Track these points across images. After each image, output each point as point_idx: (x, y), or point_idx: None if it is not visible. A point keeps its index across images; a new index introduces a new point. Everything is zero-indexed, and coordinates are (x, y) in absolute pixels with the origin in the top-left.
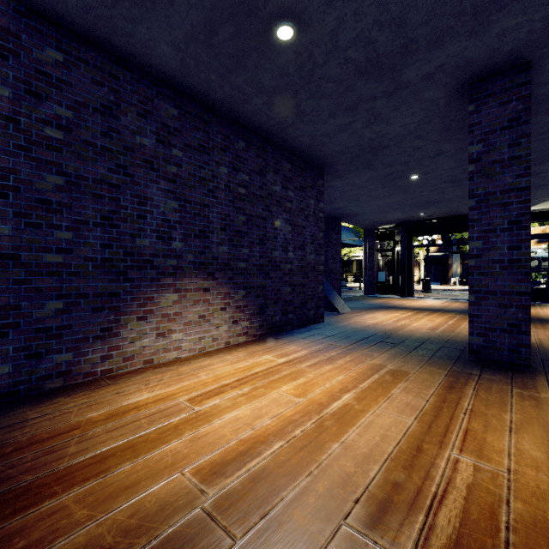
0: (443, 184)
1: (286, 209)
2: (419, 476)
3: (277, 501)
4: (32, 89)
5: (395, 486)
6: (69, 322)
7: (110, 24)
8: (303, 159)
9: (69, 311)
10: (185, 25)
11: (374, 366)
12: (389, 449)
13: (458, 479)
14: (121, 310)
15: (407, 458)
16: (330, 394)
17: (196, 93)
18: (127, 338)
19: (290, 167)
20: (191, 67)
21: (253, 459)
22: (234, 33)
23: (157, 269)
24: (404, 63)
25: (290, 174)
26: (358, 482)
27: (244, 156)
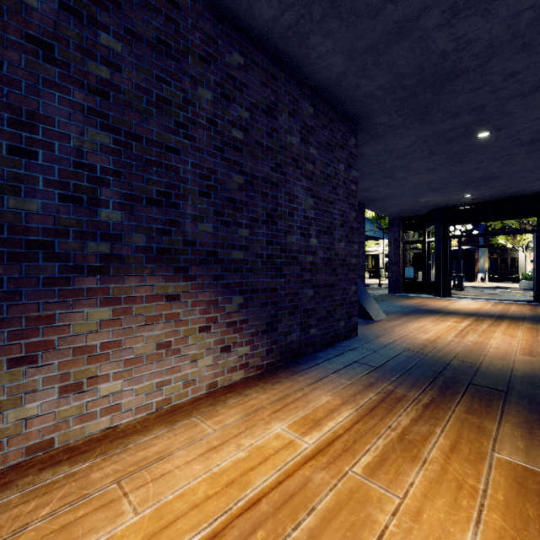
0: (516, 148)
1: (307, 173)
2: None
3: None
4: None
5: None
6: None
7: None
8: (330, 105)
9: None
10: None
11: (521, 478)
12: None
13: None
14: None
15: None
16: None
17: None
18: None
19: (312, 112)
20: None
21: None
22: None
23: (62, 261)
24: None
25: (312, 122)
26: None
27: (241, 79)
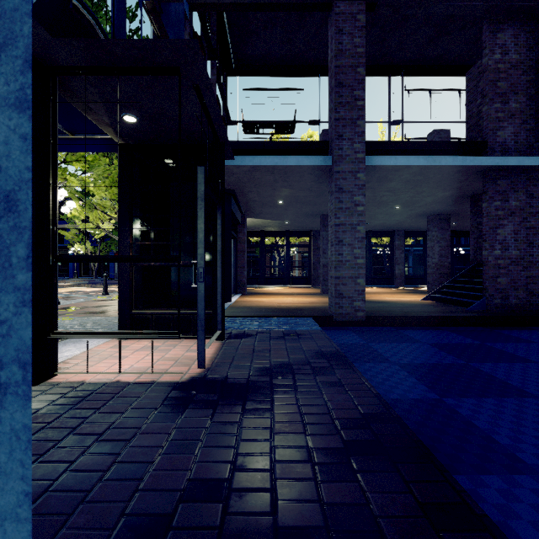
0: None
1: None
2: None
3: None
4: None
5: None
6: None
7: None
8: None
9: None
10: None
11: None
12: None
13: None
14: None
15: None
16: None
17: None
18: None
19: None
20: None
21: None
22: None
23: None
24: None
25: None
26: None
27: None
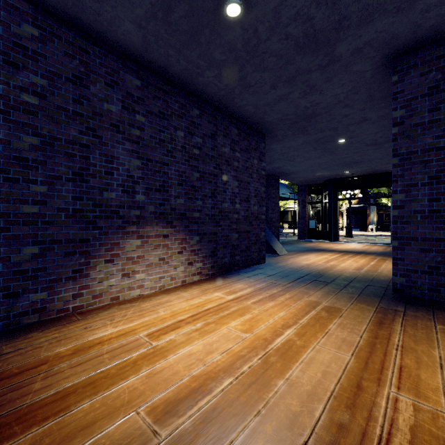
0: (365, 147)
1: (234, 168)
2: (362, 416)
3: (227, 444)
4: (10, 60)
5: (340, 428)
6: (44, 265)
7: (79, 3)
8: (248, 126)
9: (44, 256)
10: (145, 3)
11: (311, 303)
12: (331, 386)
13: (400, 420)
14: (90, 254)
15: (349, 396)
16: (274, 329)
17: (156, 66)
18: (96, 278)
19: (237, 132)
20: (152, 43)
21: (204, 397)
22: (189, 11)
23: (122, 219)
24: (337, 38)
25: (237, 138)
26: (304, 423)
27: (198, 122)
